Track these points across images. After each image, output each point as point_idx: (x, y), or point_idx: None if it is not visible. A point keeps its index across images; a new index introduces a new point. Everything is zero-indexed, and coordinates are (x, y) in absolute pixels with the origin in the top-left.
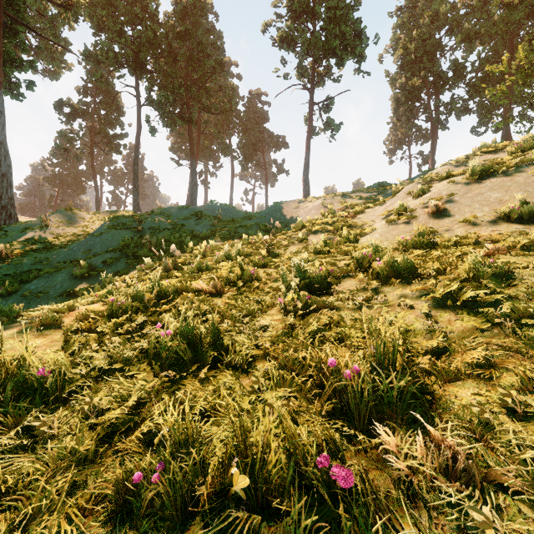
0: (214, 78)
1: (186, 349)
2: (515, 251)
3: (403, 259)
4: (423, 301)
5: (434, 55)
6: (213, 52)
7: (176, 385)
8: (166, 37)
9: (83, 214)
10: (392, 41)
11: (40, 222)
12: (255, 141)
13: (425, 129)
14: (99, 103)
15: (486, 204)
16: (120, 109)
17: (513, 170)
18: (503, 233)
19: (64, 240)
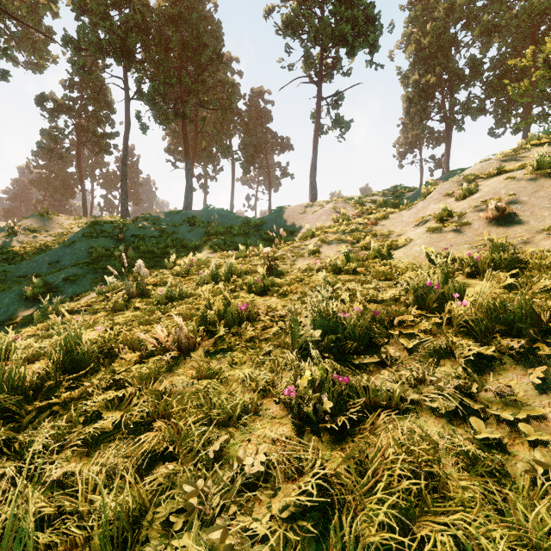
0: (213, 72)
1: None
2: None
3: (520, 302)
4: None
5: (449, 51)
6: (211, 43)
7: None
8: (156, 21)
9: (61, 219)
10: (404, 36)
11: (8, 228)
12: (258, 142)
13: (437, 132)
14: (86, 98)
15: None
16: (110, 106)
17: None
18: None
19: (32, 250)
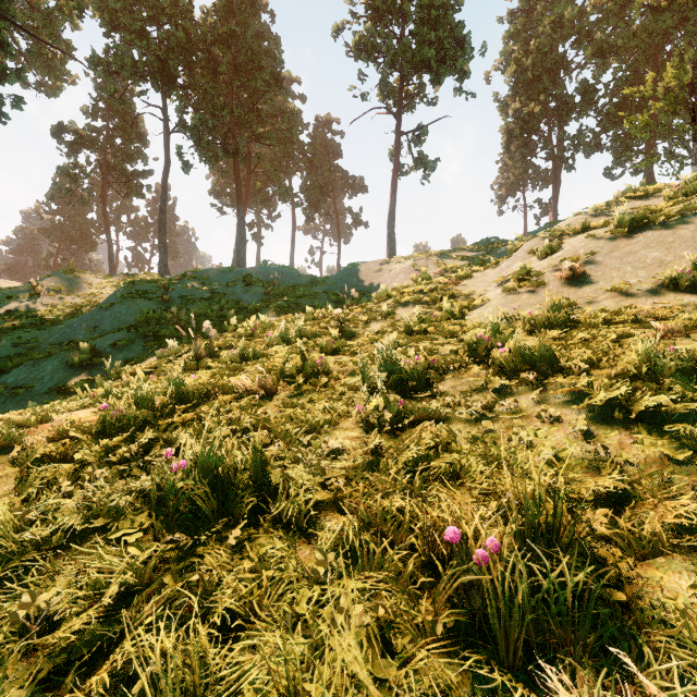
0: (269, 98)
1: (209, 494)
2: (695, 333)
3: (539, 346)
4: (574, 410)
5: (556, 74)
6: (267, 63)
7: (189, 558)
8: (203, 41)
9: (89, 277)
10: (503, 54)
11: (29, 288)
12: (324, 183)
13: (544, 170)
14: (114, 128)
15: (641, 266)
16: (142, 138)
17: (675, 221)
18: (671, 306)
19: (61, 314)
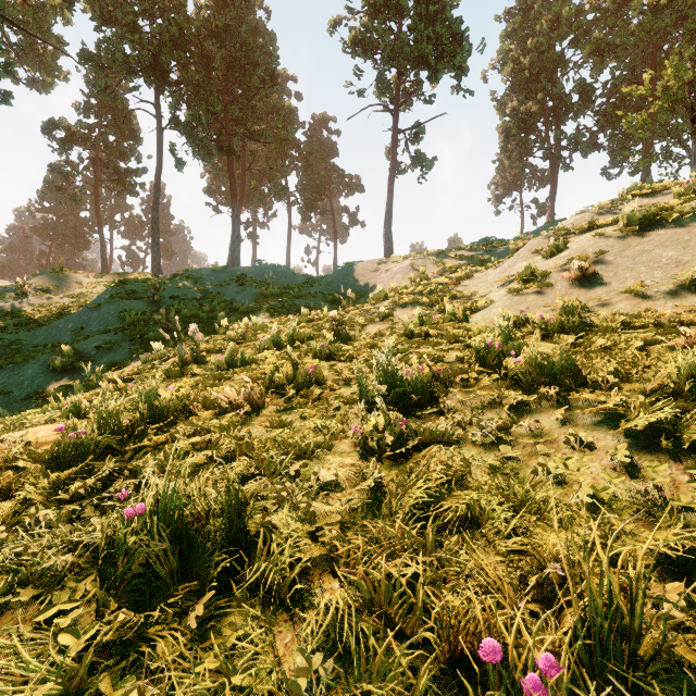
0: (265, 96)
1: (167, 551)
2: None
3: (560, 356)
4: (608, 434)
5: (554, 73)
6: (262, 60)
7: (135, 644)
8: (196, 35)
9: (79, 277)
10: (500, 53)
11: (15, 288)
12: (320, 182)
13: (541, 170)
14: (106, 125)
15: (656, 266)
16: (136, 135)
17: (689, 218)
18: (695, 310)
19: (48, 314)
